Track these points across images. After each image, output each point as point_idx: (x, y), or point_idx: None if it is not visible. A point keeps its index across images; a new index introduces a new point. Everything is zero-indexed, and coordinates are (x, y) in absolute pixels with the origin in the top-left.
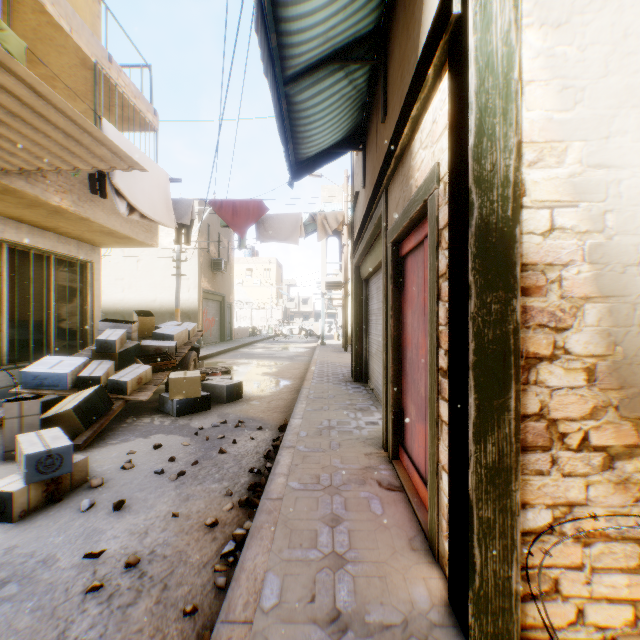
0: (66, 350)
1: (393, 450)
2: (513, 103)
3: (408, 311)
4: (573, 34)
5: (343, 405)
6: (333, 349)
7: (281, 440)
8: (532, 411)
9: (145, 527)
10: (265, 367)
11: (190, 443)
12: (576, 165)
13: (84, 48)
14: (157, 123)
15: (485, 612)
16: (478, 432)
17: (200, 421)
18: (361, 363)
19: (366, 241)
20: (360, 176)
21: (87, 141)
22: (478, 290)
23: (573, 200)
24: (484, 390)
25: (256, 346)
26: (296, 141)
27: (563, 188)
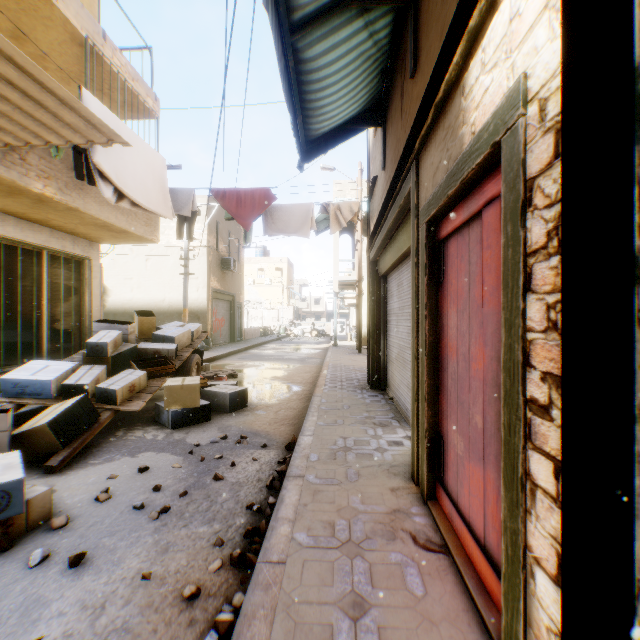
0: (61, 353)
1: (428, 487)
2: None
3: (451, 310)
4: None
5: (360, 418)
6: (346, 351)
7: (288, 463)
8: None
9: (103, 597)
10: (274, 370)
11: (182, 465)
12: None
13: (72, 20)
14: (158, 109)
15: None
16: None
17: (198, 435)
18: (378, 368)
19: (387, 229)
20: (378, 159)
21: (50, 103)
22: None
23: None
24: None
25: (266, 347)
26: (306, 113)
27: None
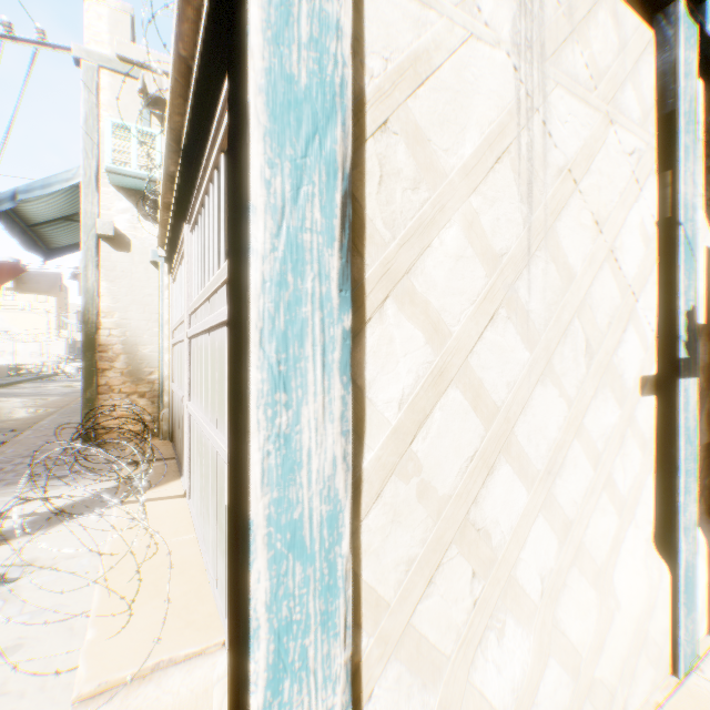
0: None
1: None
2: (97, 302)
3: None
4: (118, 284)
5: None
6: None
7: None
8: (105, 384)
9: None
10: (29, 402)
11: None
12: (119, 318)
13: None
14: None
15: (88, 438)
16: (85, 390)
17: None
18: None
19: None
20: None
21: None
22: (85, 351)
23: (118, 328)
24: (87, 378)
25: (21, 386)
26: (47, 242)
27: (115, 324)
